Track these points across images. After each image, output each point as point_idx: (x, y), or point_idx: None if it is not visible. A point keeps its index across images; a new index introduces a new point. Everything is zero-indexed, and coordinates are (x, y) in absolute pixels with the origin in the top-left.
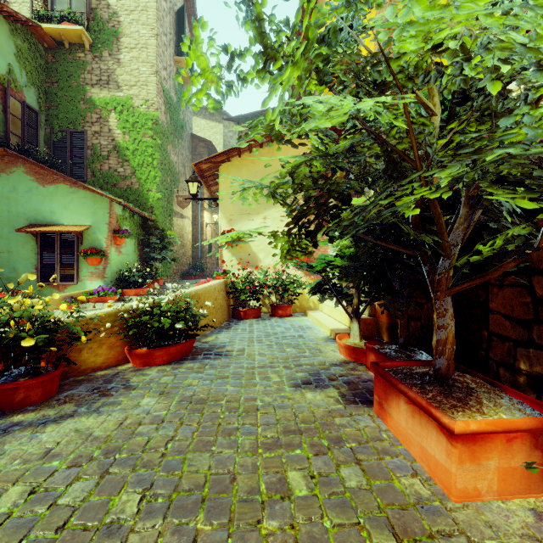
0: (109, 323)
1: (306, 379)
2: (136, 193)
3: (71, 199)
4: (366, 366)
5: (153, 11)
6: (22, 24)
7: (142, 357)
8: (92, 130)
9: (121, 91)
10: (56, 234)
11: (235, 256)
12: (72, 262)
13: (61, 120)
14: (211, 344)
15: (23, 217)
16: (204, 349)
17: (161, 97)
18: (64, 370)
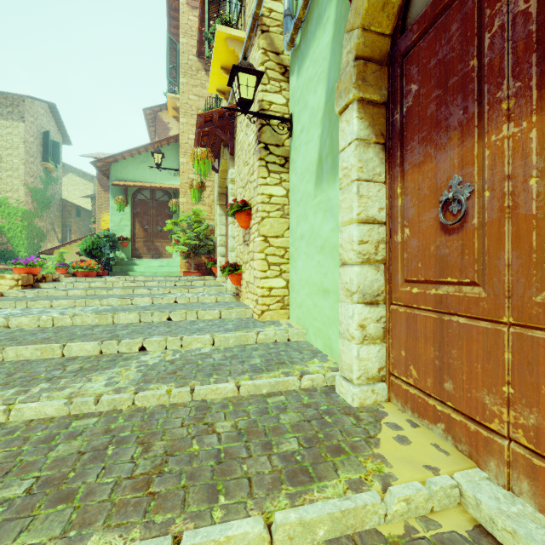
0: None
1: None
2: (10, 253)
3: None
4: None
5: (22, 149)
6: None
7: None
8: None
9: (0, 194)
10: None
11: None
12: None
13: None
14: None
15: None
16: None
17: (29, 196)
18: None
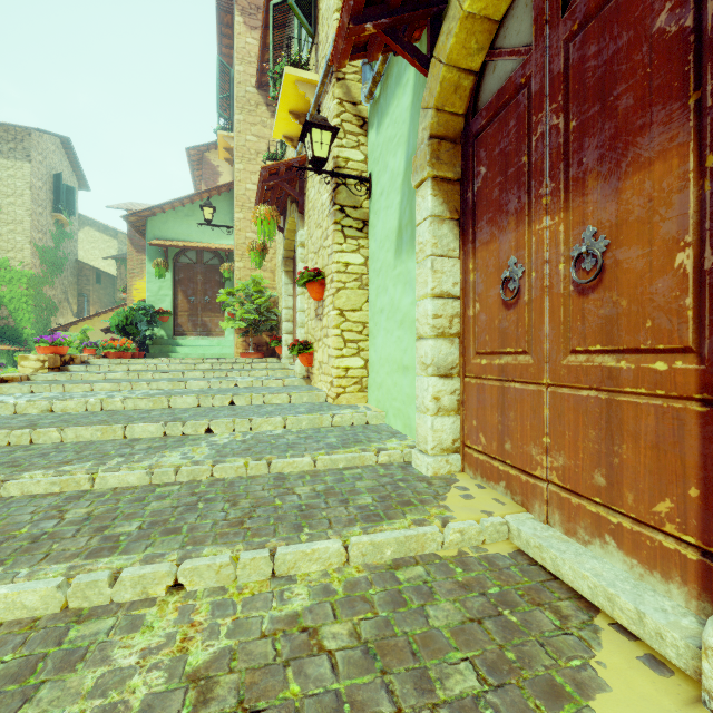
0: None
1: None
2: (13, 330)
3: None
4: None
5: (28, 197)
6: None
7: None
8: None
9: None
10: None
11: None
12: None
13: None
14: None
15: None
16: None
17: (36, 256)
18: None
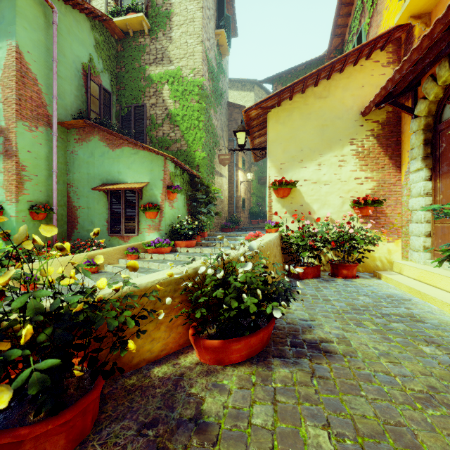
0: (168, 297)
1: None
2: (184, 154)
3: (133, 160)
4: None
5: None
6: (99, 21)
7: (213, 351)
8: (149, 102)
9: (173, 64)
10: (122, 191)
11: (285, 208)
12: (134, 216)
13: (127, 97)
14: (289, 322)
15: (98, 178)
16: (285, 332)
17: (205, 65)
18: (110, 365)
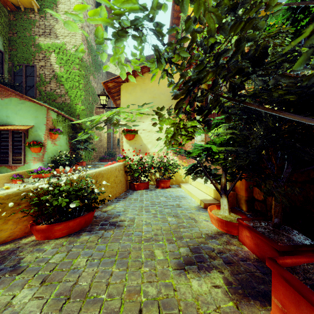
0: (11, 202)
1: (188, 257)
2: (68, 106)
3: (20, 108)
4: (239, 239)
5: None
6: None
7: (42, 232)
8: (39, 64)
9: (58, 39)
10: (9, 131)
11: (131, 146)
12: (21, 150)
13: (19, 57)
14: (109, 214)
15: None
16: (102, 219)
17: (85, 44)
18: None
